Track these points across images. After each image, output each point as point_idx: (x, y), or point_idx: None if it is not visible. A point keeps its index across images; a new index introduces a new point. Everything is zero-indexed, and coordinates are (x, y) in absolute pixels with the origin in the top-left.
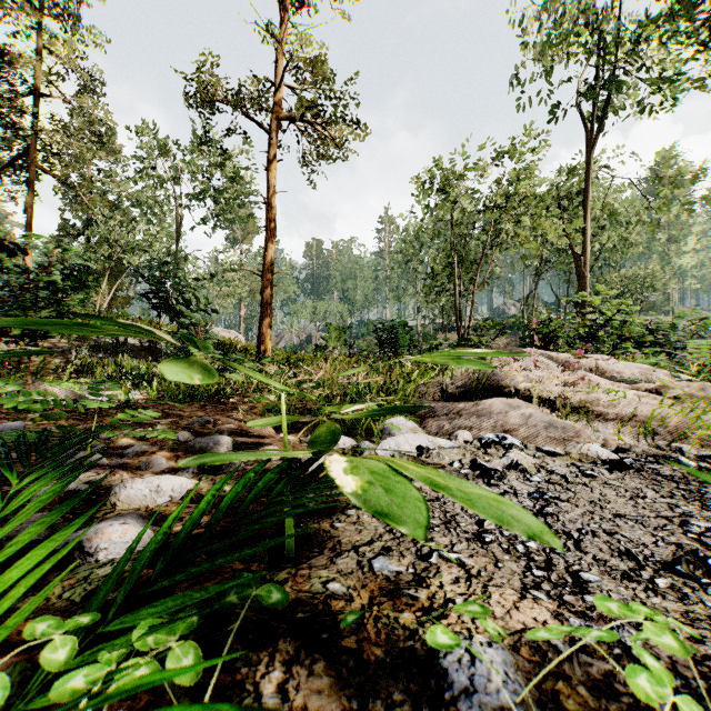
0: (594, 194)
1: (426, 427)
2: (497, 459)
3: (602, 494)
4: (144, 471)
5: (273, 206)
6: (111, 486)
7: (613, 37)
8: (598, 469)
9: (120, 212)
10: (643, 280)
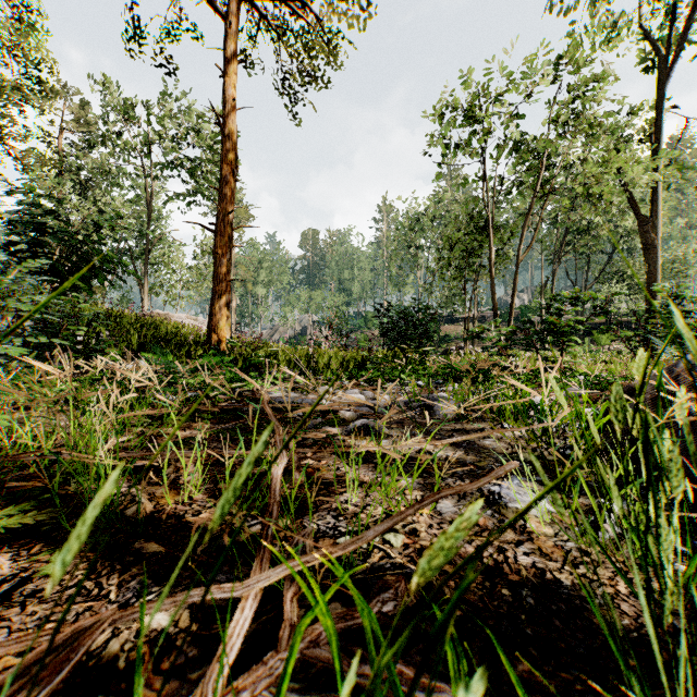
0: None
1: None
2: None
3: None
4: None
5: (232, 128)
6: None
7: None
8: None
9: (91, 189)
10: (673, 264)
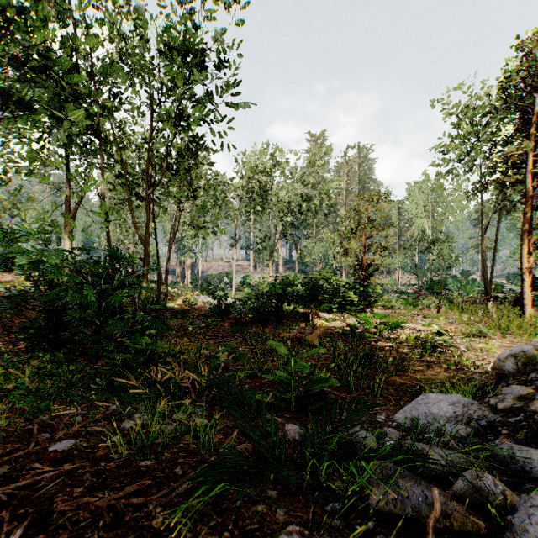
0: None
1: None
2: None
3: None
4: None
5: None
6: None
7: None
8: None
9: None
10: None
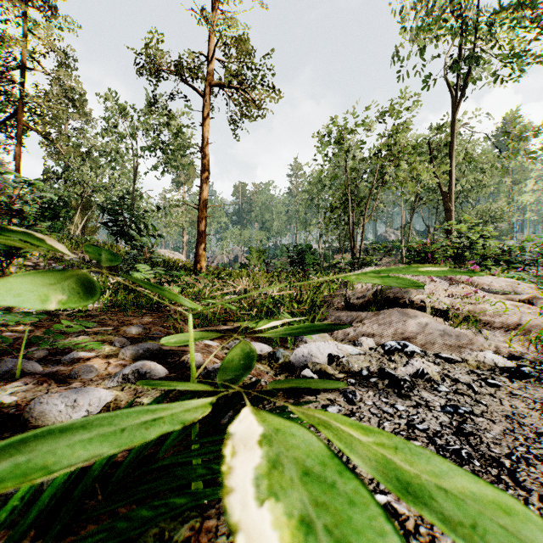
0: (456, 147)
1: (333, 333)
2: (402, 367)
3: (512, 407)
4: (73, 379)
5: (207, 153)
6: (35, 397)
7: (474, 21)
8: (498, 377)
9: (90, 161)
10: (494, 213)
